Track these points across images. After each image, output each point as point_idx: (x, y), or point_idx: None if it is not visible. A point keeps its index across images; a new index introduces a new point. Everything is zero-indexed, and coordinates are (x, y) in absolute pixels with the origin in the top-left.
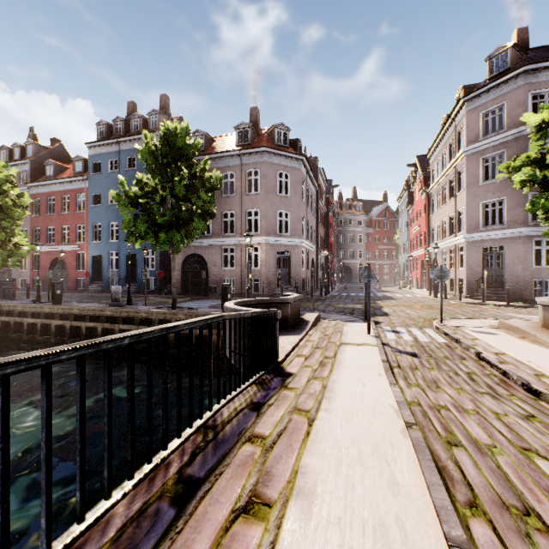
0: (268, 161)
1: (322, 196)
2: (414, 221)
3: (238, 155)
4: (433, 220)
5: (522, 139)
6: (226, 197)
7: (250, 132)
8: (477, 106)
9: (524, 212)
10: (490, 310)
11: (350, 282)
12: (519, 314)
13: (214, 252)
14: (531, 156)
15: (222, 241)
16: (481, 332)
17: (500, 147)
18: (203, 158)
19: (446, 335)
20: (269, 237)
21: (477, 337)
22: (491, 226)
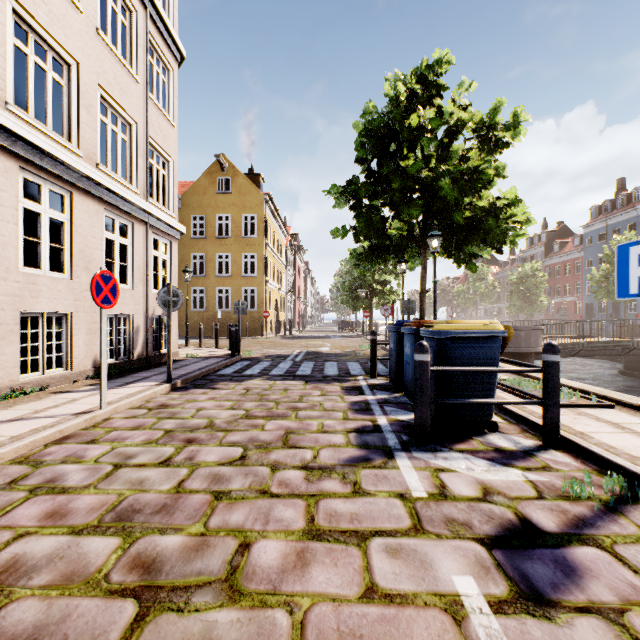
0: None
1: None
2: None
3: None
4: None
5: None
6: None
7: None
8: None
9: None
10: None
11: None
12: None
13: None
14: None
15: None
16: None
17: None
18: None
19: None
20: None
21: None
22: None
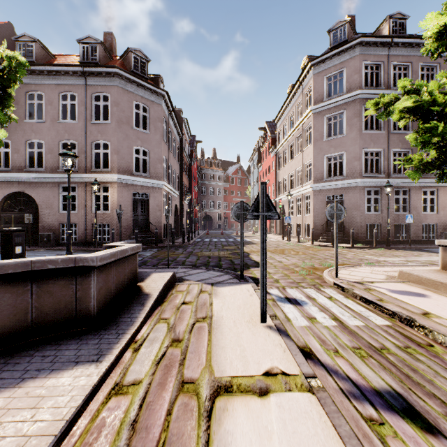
0: (122, 87)
1: (186, 147)
2: (264, 177)
3: (81, 73)
4: (281, 174)
5: (358, 101)
6: (66, 123)
7: (99, 50)
8: (322, 71)
9: (360, 165)
10: (346, 252)
11: (211, 229)
12: (375, 256)
13: (47, 191)
14: (406, 87)
15: (59, 177)
16: (403, 292)
17: (341, 108)
18: (31, 68)
19: (369, 304)
20: (122, 175)
21: (421, 307)
22: (334, 177)
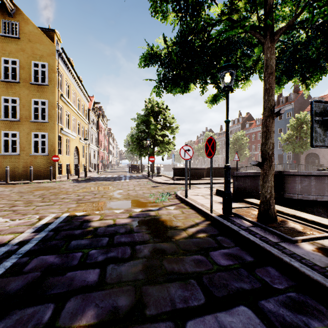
0: None
1: None
2: None
3: None
4: None
5: None
6: None
7: None
8: None
9: None
10: None
11: None
12: None
13: (322, 151)
14: None
15: None
16: None
17: None
18: None
19: None
20: None
21: None
22: None
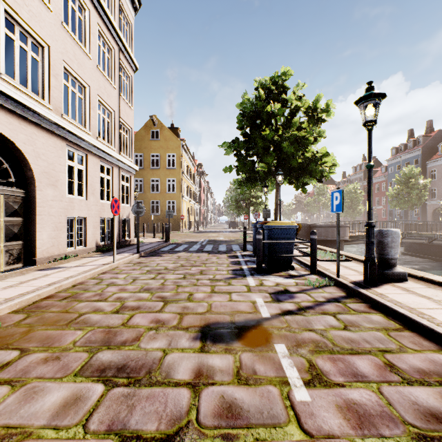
0: None
1: None
2: None
3: None
4: None
5: None
6: None
7: None
8: None
9: None
10: None
11: None
12: None
13: None
14: None
15: None
16: None
17: None
18: None
19: None
20: None
21: None
22: None
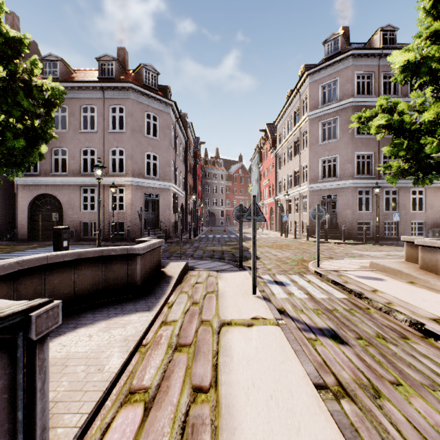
0: (135, 99)
1: (191, 149)
2: (264, 176)
3: (100, 88)
4: (280, 174)
5: (351, 109)
6: (86, 132)
7: (115, 66)
8: (317, 80)
9: (352, 167)
10: (336, 247)
11: (214, 225)
12: (361, 251)
13: (70, 192)
14: (383, 106)
15: (81, 180)
16: (367, 277)
17: (334, 114)
18: None
19: (337, 285)
20: (136, 178)
21: (374, 287)
22: (328, 178)
